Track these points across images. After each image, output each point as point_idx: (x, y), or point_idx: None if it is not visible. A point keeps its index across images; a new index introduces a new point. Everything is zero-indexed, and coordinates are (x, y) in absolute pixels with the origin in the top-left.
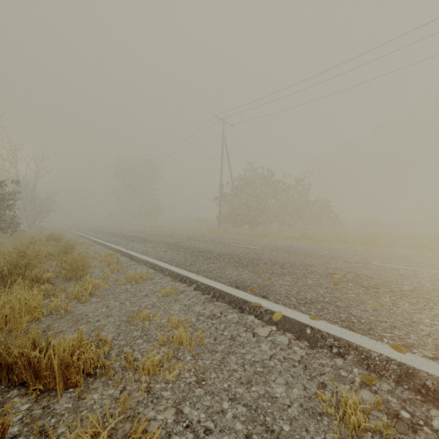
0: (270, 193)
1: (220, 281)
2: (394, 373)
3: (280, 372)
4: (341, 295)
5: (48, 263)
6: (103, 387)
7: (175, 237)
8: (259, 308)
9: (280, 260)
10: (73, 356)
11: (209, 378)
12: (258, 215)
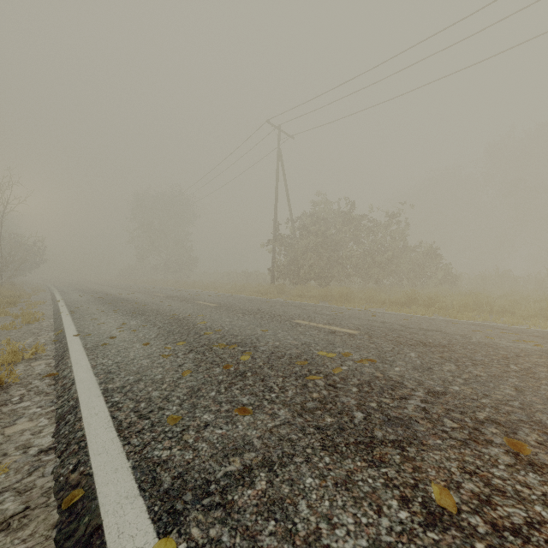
0: (349, 233)
1: None
2: None
3: None
4: None
5: None
6: None
7: (197, 303)
8: None
9: (465, 395)
10: None
11: None
12: (330, 267)
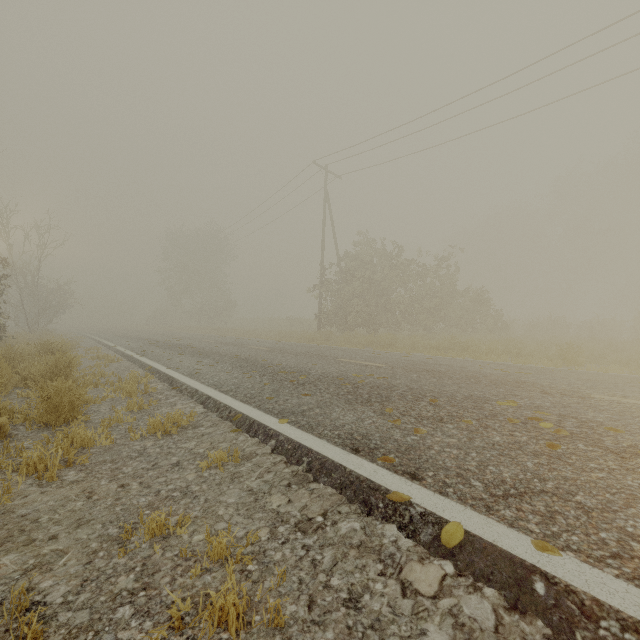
0: (397, 279)
1: (322, 435)
2: None
3: None
4: (576, 475)
5: (24, 394)
6: None
7: (250, 347)
8: (407, 506)
9: (428, 389)
10: None
11: None
12: (378, 313)
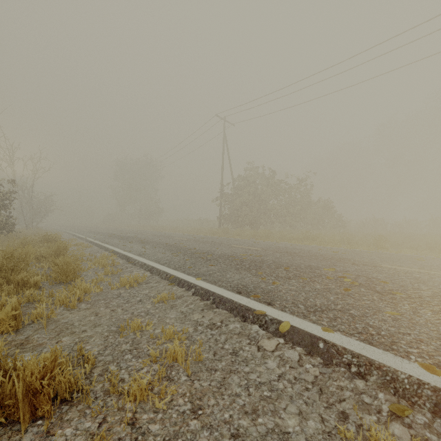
0: (272, 193)
1: (221, 285)
2: (428, 400)
3: (292, 397)
4: (354, 302)
5: (39, 266)
6: (79, 419)
7: (175, 238)
8: (264, 316)
9: (285, 262)
10: (43, 381)
11: (207, 406)
12: (259, 216)
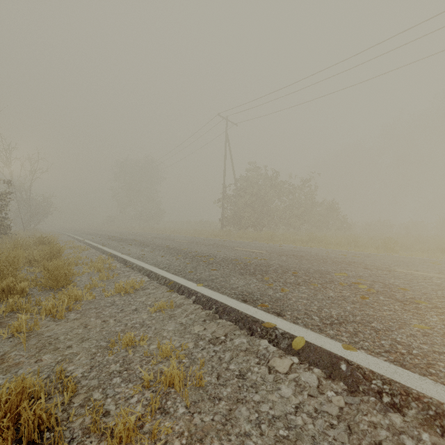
0: (275, 194)
1: (224, 292)
2: None
3: (314, 437)
4: (374, 313)
5: (31, 270)
6: None
7: (176, 240)
8: (274, 330)
9: (292, 266)
10: (1, 423)
11: None
12: (262, 218)
